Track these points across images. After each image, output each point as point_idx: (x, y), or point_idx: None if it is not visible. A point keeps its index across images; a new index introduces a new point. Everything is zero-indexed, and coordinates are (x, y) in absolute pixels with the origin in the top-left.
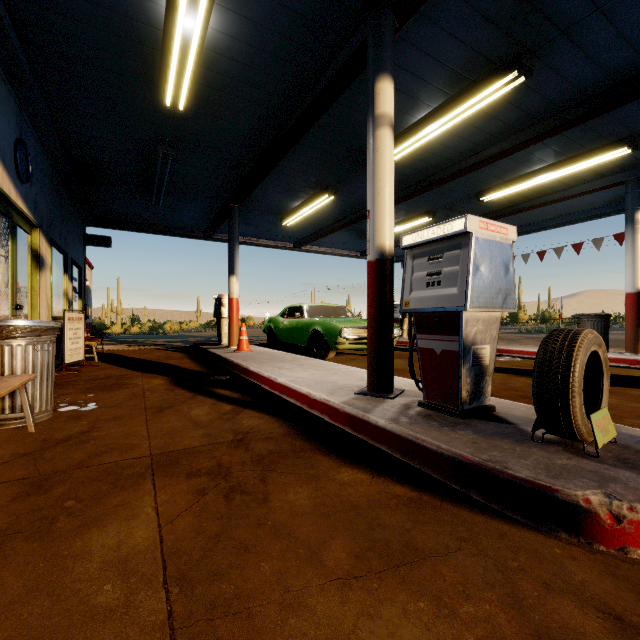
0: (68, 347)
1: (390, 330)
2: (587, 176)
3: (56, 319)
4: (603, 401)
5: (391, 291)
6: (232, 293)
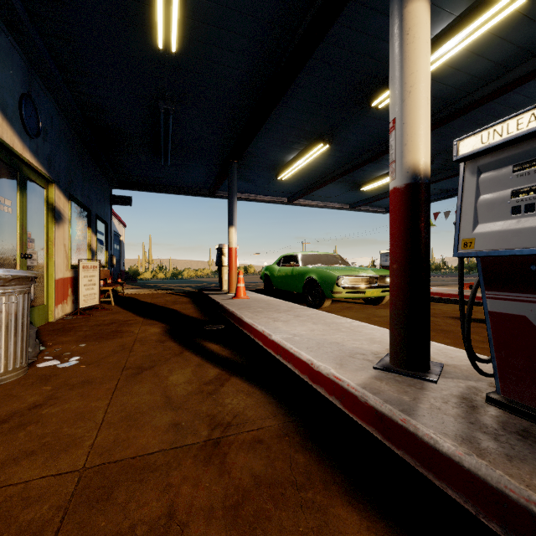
0: (83, 293)
1: (427, 282)
2: None
3: (76, 267)
4: None
5: (428, 228)
6: (231, 243)
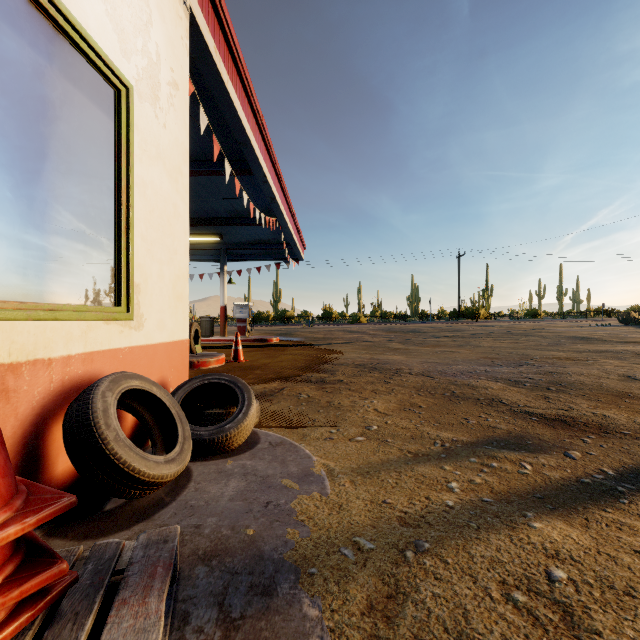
0: None
1: None
2: (205, 242)
3: None
4: (199, 343)
5: None
6: None
